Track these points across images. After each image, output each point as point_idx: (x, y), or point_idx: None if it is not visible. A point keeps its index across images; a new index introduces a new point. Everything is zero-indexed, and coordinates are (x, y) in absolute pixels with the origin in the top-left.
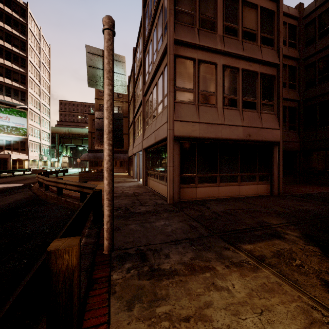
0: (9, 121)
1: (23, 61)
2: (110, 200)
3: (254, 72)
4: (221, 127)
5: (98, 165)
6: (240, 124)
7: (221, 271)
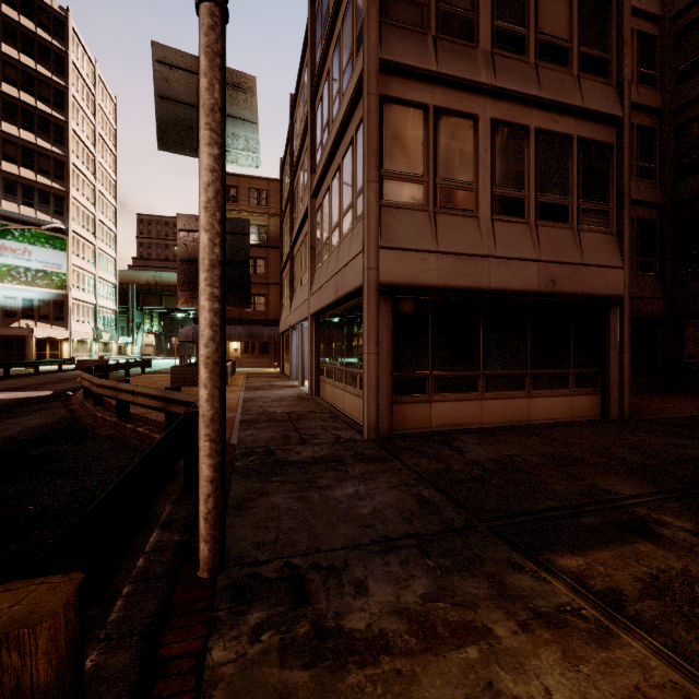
0: (30, 257)
1: (60, 132)
2: (214, 439)
3: (564, 136)
4: (489, 264)
5: None
6: (531, 255)
7: (508, 640)
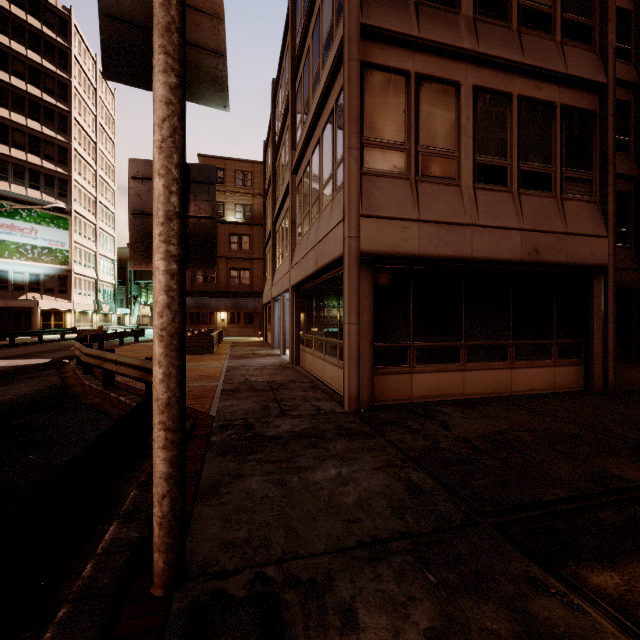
0: (36, 236)
1: (64, 121)
2: (170, 428)
3: (547, 103)
4: (471, 232)
5: (205, 321)
6: (515, 224)
7: None
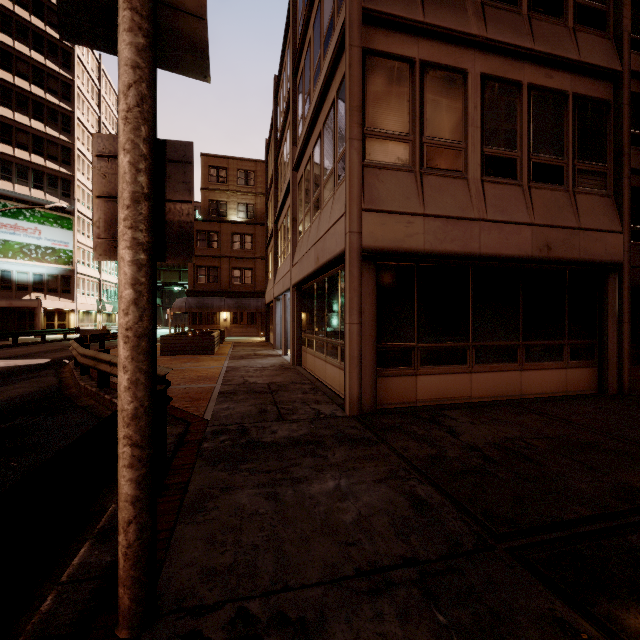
0: (40, 236)
1: (67, 121)
2: (137, 443)
3: (559, 92)
4: (479, 227)
5: (208, 321)
6: (525, 219)
7: None
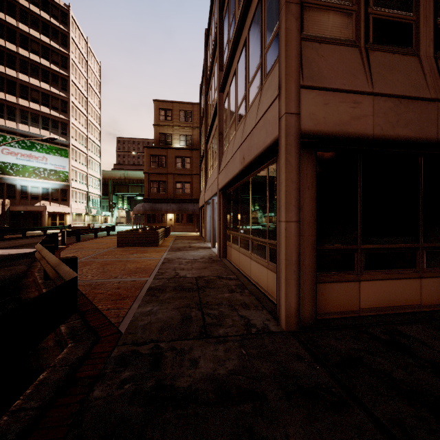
0: (46, 162)
1: (65, 83)
2: None
3: None
4: (437, 109)
5: (158, 220)
6: None
7: None
